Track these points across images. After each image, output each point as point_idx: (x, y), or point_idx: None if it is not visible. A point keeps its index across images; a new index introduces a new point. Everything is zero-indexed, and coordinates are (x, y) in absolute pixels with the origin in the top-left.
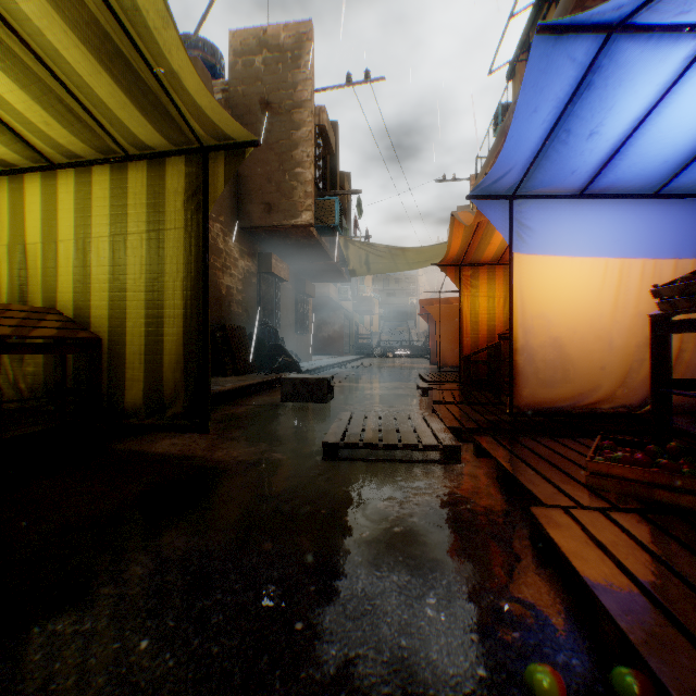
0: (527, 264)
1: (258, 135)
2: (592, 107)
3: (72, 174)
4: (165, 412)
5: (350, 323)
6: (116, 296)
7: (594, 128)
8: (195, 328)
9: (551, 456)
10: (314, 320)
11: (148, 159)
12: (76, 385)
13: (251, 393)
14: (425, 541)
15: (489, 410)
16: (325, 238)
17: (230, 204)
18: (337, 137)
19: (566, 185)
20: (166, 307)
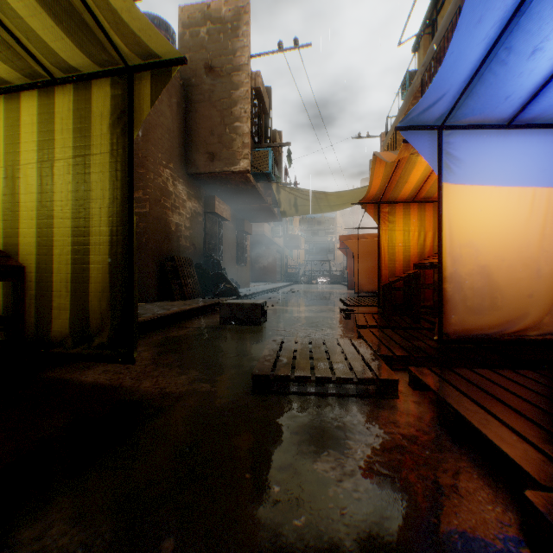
0: (455, 194)
1: (203, 95)
2: (540, 17)
3: (2, 101)
4: (93, 341)
5: (281, 256)
6: (44, 223)
7: (538, 44)
8: (121, 256)
9: (504, 395)
10: (252, 253)
11: (74, 82)
12: (6, 313)
13: (194, 315)
14: (382, 536)
15: (414, 335)
16: (260, 184)
17: (178, 154)
18: (270, 100)
19: (496, 113)
20: (93, 234)
